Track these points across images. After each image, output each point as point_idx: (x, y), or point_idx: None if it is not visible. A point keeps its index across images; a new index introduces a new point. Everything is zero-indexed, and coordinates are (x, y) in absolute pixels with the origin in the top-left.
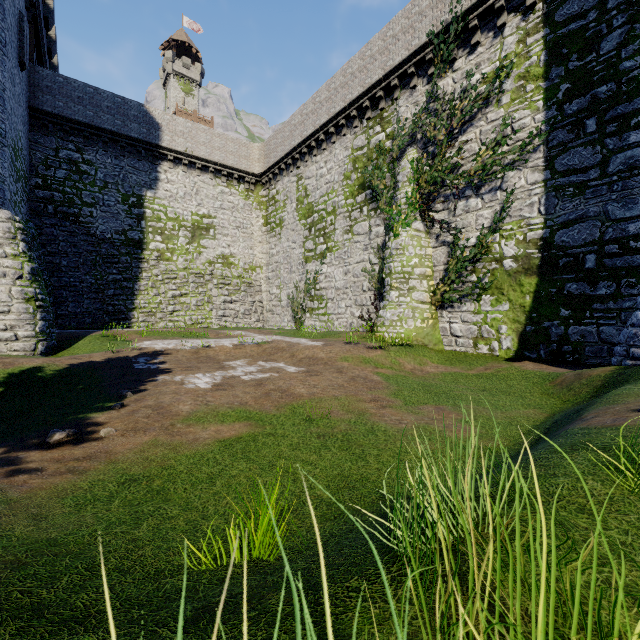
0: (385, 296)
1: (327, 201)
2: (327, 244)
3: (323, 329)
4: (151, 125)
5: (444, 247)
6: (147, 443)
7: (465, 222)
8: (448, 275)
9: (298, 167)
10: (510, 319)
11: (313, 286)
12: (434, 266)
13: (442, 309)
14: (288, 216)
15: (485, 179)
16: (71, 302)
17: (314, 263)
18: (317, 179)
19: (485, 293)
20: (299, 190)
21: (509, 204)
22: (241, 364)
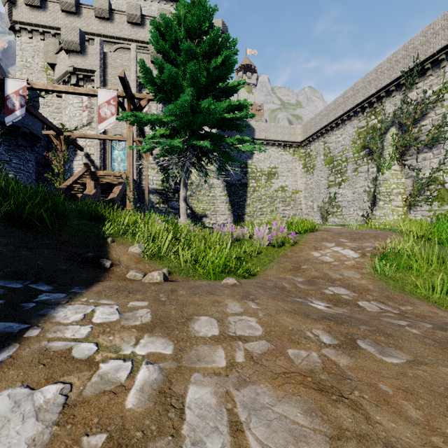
0: (376, 204)
1: (342, 155)
2: (342, 178)
3: (339, 223)
4: (251, 130)
5: (411, 178)
6: None
7: (423, 165)
8: (413, 192)
9: (324, 137)
10: None
11: (333, 200)
12: (405, 188)
13: (410, 210)
14: (318, 163)
15: (433, 144)
16: None
17: (334, 188)
18: (336, 143)
19: (434, 201)
20: (325, 149)
21: (447, 156)
22: None
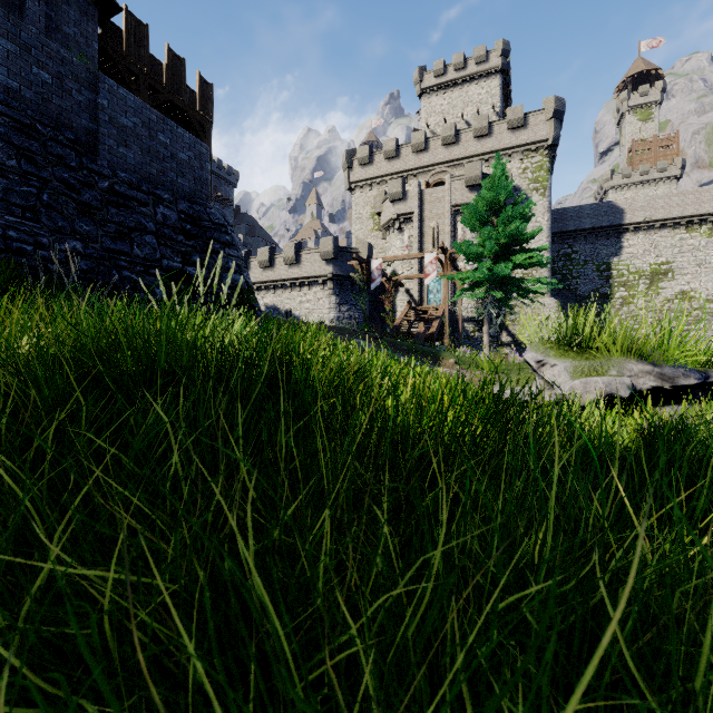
0: None
1: None
2: None
3: None
4: (616, 213)
5: None
6: None
7: None
8: None
9: None
10: None
11: None
12: None
13: None
14: None
15: None
16: None
17: None
18: None
19: None
20: None
21: None
22: None
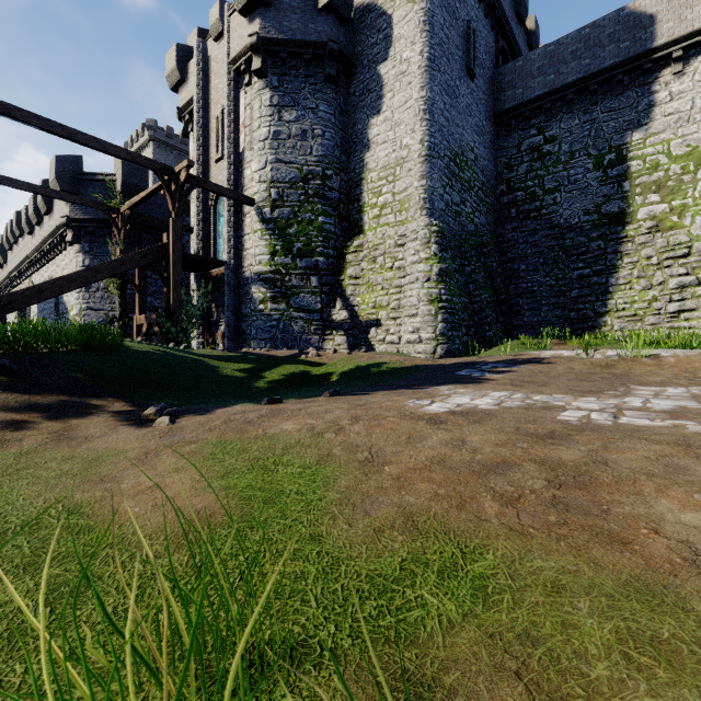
0: None
1: None
2: None
3: None
4: (637, 28)
5: None
6: (110, 451)
7: None
8: None
9: None
10: None
11: None
12: None
13: None
14: None
15: None
16: (527, 311)
17: None
18: None
19: None
20: None
21: None
22: (670, 392)
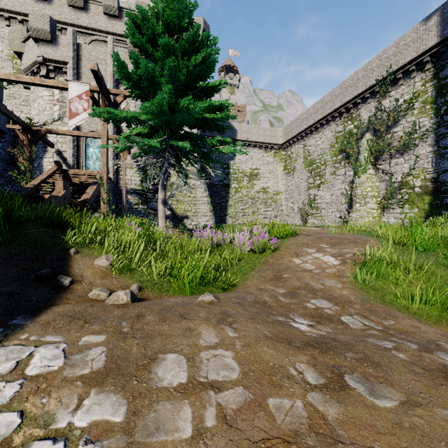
0: (353, 206)
1: (321, 158)
2: (321, 180)
3: (318, 224)
4: (233, 131)
5: (385, 182)
6: None
7: (395, 170)
8: (386, 195)
9: (304, 140)
10: (418, 216)
11: (313, 202)
12: (379, 191)
13: (384, 212)
14: (298, 165)
15: (404, 150)
16: None
17: (313, 190)
18: (315, 147)
19: (405, 204)
20: (304, 152)
21: (417, 162)
22: None
